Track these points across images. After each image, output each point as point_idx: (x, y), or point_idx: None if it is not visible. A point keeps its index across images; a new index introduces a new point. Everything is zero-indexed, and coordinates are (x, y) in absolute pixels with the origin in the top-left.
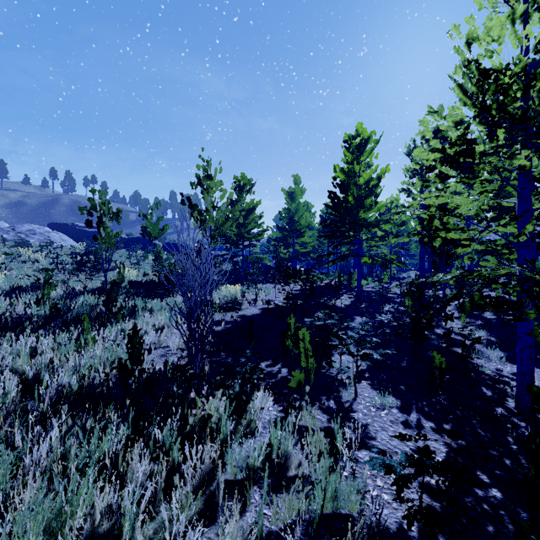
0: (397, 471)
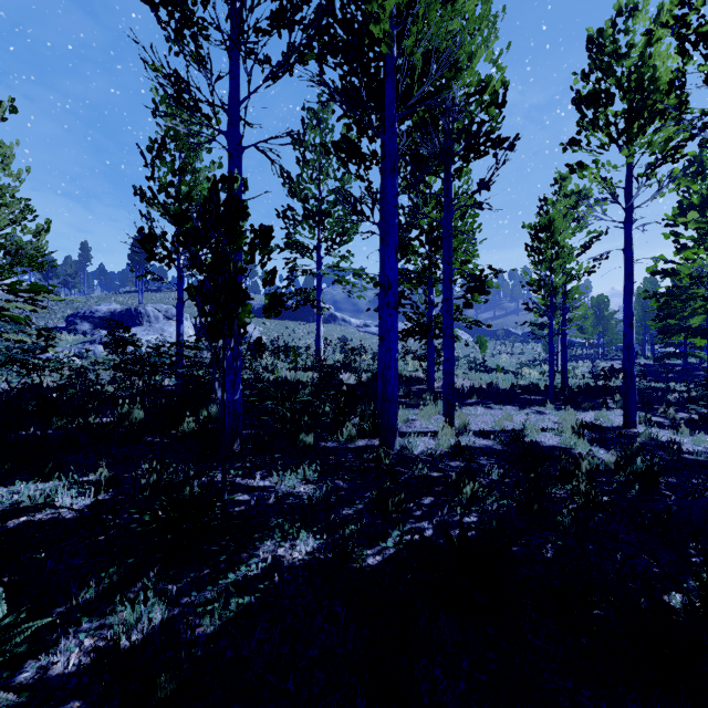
0: None
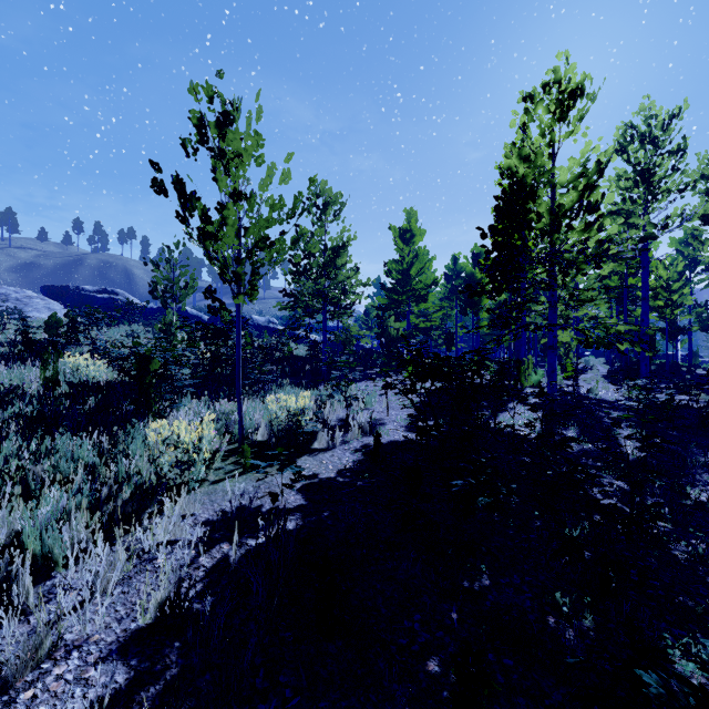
0: None
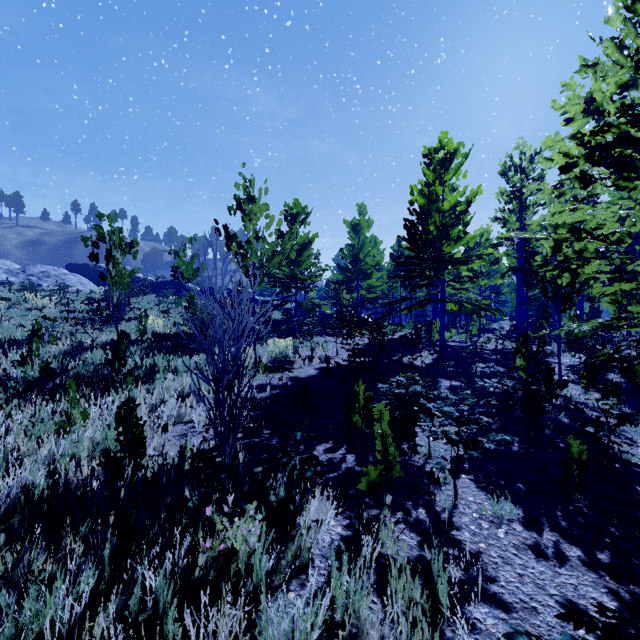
0: None
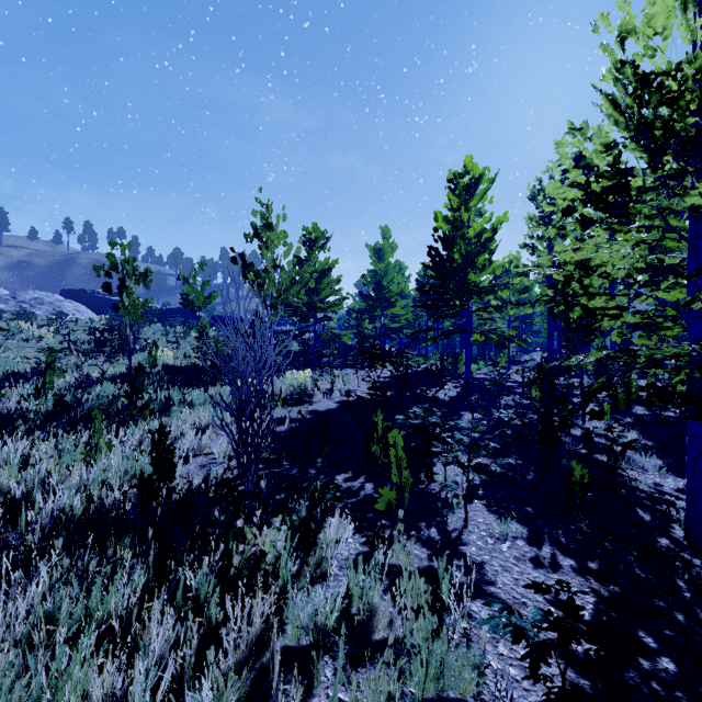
0: (530, 637)
